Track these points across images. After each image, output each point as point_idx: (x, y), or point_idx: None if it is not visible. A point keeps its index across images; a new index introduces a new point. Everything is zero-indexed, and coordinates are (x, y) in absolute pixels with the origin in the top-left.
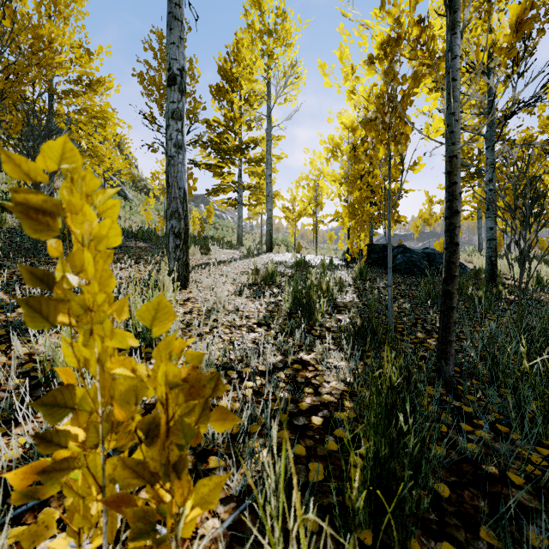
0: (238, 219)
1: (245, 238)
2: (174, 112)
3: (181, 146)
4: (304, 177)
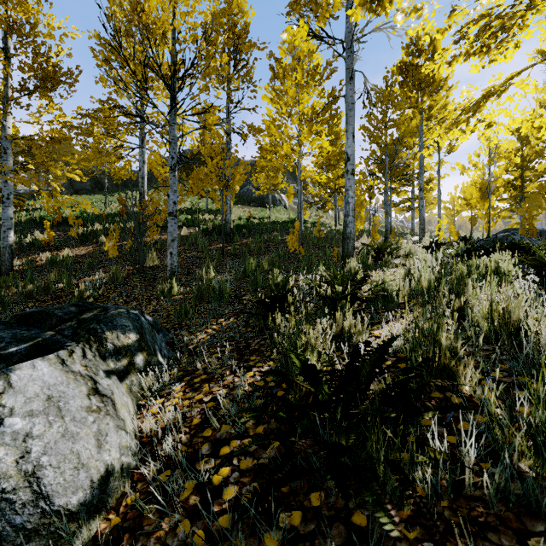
0: (412, 219)
1: (408, 231)
2: (422, 198)
3: (423, 206)
4: (462, 191)
